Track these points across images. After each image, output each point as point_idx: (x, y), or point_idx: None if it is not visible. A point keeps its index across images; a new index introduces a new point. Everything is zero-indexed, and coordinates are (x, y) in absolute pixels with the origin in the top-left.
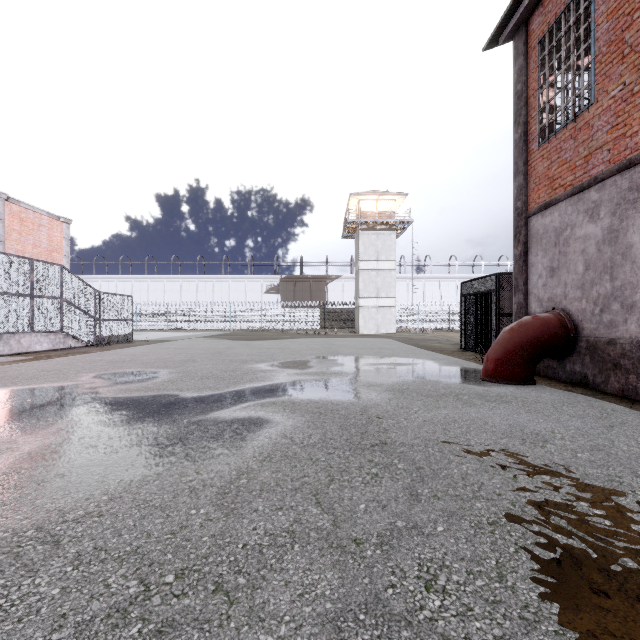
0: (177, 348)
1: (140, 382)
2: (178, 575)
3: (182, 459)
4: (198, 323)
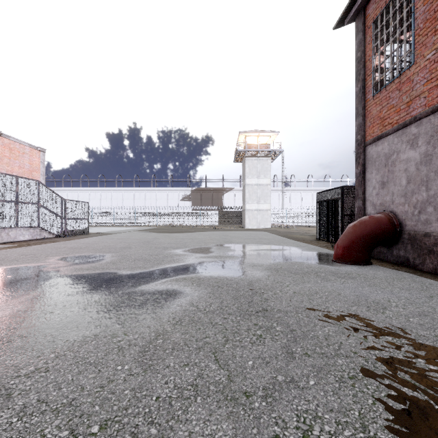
0: (119, 238)
1: (90, 263)
2: (102, 426)
3: (115, 323)
4: (134, 221)
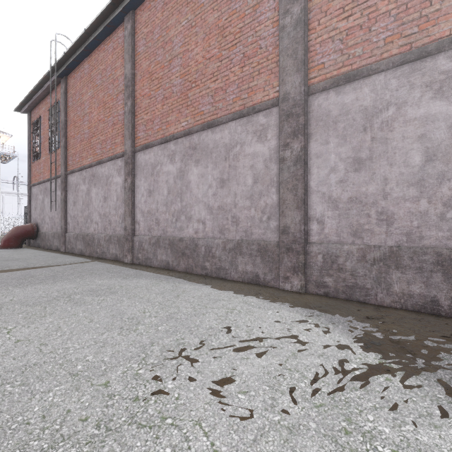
0: None
1: None
2: None
3: None
4: None
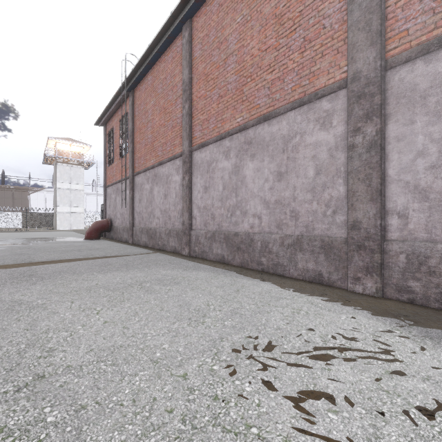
0: None
1: None
2: None
3: None
4: None
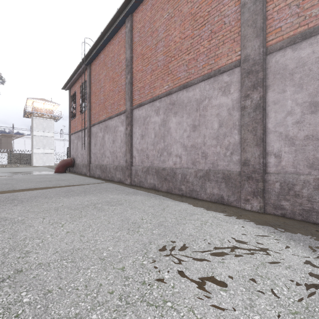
0: None
1: None
2: None
3: None
4: None
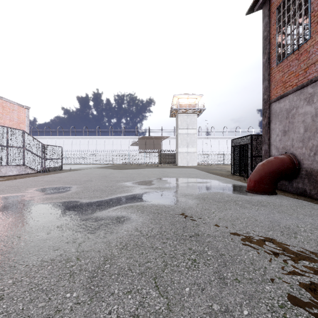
0: (84, 173)
1: (59, 193)
2: None
3: (70, 247)
4: (97, 160)
